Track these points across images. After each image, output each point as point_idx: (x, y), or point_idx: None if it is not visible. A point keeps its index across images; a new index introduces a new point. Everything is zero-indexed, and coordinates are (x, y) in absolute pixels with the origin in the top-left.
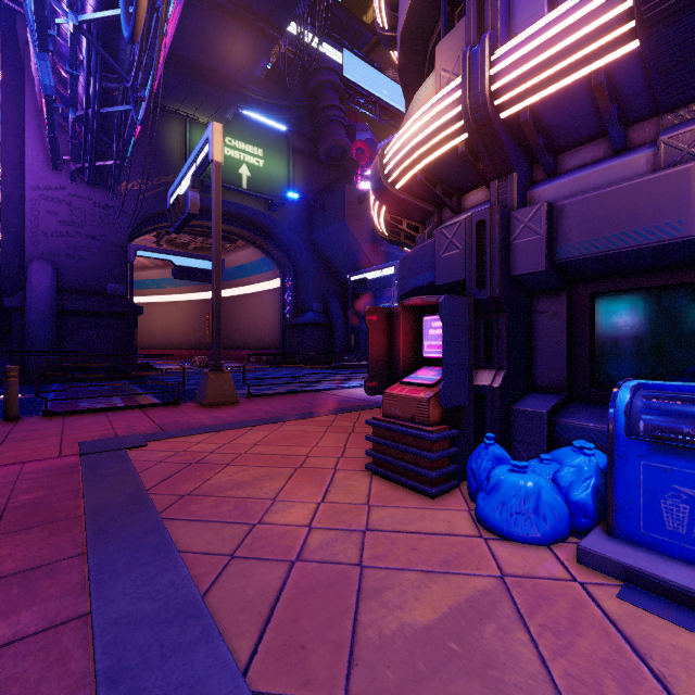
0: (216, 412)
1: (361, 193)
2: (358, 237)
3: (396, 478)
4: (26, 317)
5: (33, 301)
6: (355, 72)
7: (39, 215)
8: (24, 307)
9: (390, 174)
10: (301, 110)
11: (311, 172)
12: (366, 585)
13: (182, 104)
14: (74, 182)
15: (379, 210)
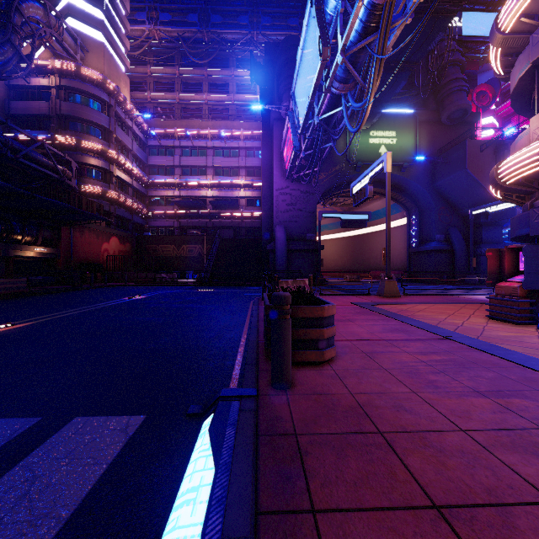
0: (392, 299)
1: (482, 143)
2: (479, 179)
3: (501, 318)
4: (276, 254)
5: (278, 246)
6: (475, 26)
7: (279, 203)
8: (274, 249)
9: (502, 178)
10: (425, 92)
11: (433, 135)
12: (485, 330)
13: None
14: (292, 183)
15: (495, 191)
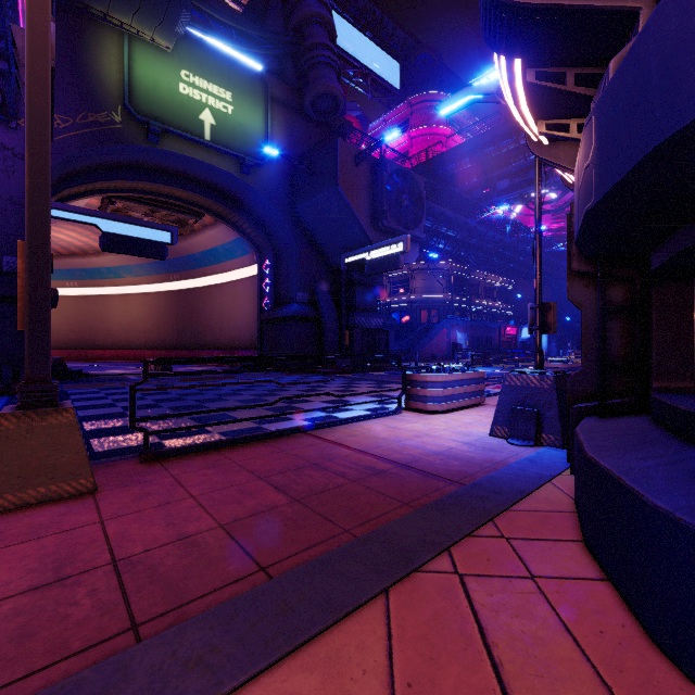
0: None
1: (357, 152)
2: (355, 207)
3: None
4: None
5: None
6: (345, 38)
7: None
8: None
9: None
10: (282, 47)
11: (294, 129)
12: None
13: (112, 5)
14: None
15: None
